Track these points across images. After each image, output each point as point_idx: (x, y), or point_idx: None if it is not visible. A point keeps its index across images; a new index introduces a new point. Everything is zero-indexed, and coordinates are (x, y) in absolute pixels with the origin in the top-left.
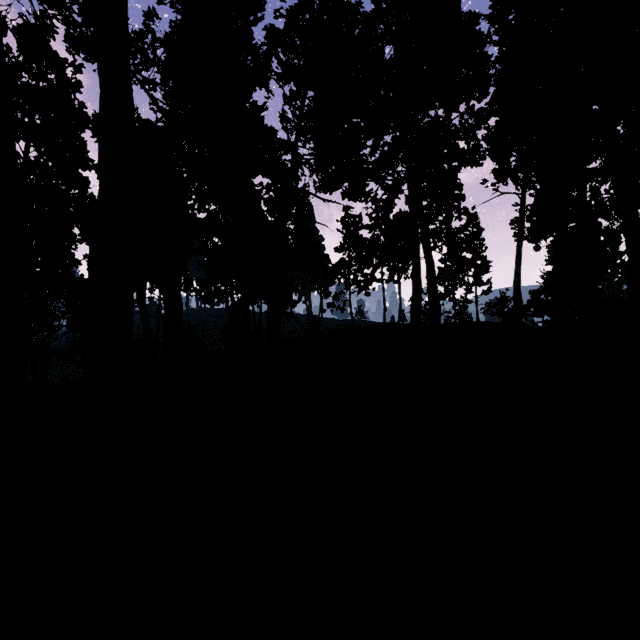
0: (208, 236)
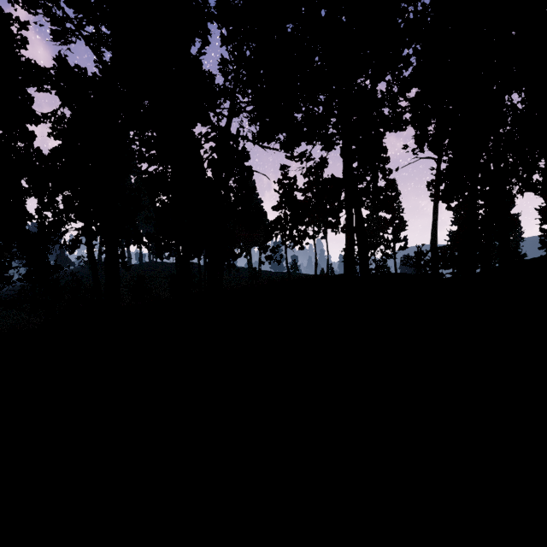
0: (155, 193)
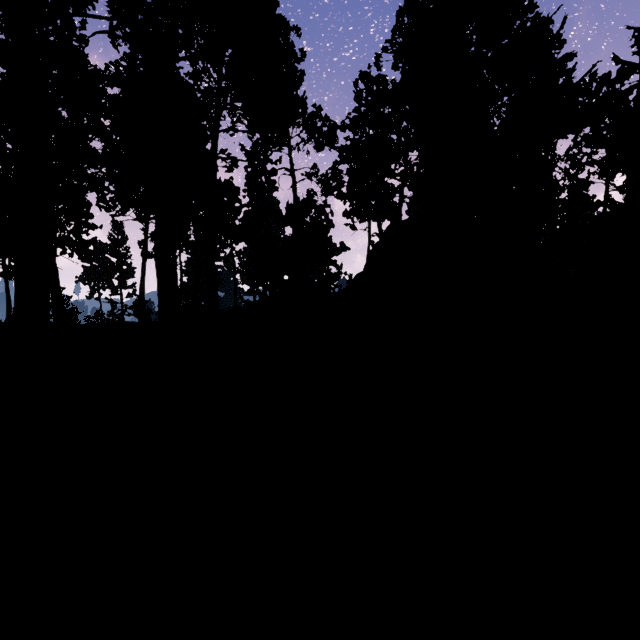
0: None
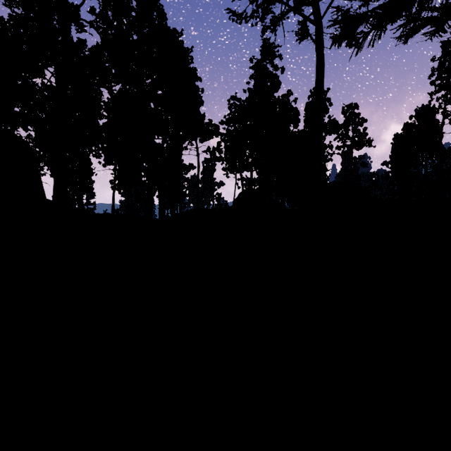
0: None
